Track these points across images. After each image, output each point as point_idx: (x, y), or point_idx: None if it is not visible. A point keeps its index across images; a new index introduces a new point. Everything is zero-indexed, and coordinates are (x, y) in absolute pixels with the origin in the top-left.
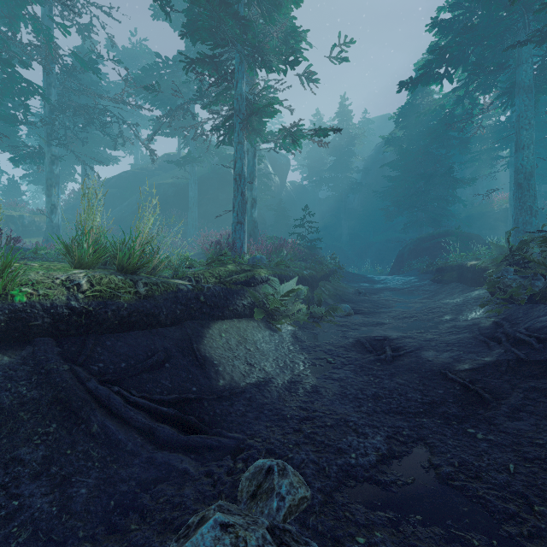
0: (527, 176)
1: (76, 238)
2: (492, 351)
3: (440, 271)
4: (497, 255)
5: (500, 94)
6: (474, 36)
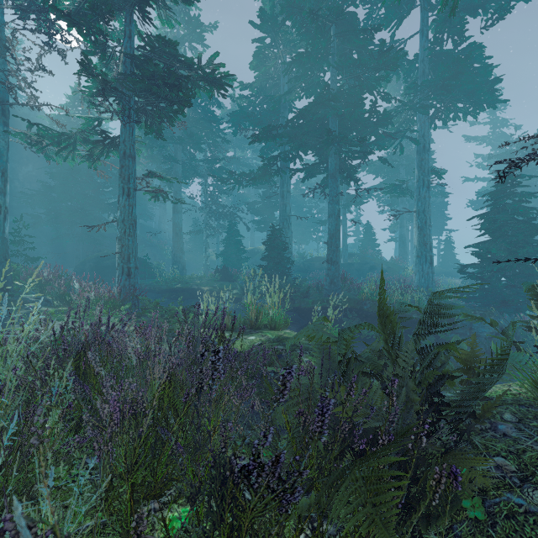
0: (180, 230)
1: (281, 314)
2: (291, 327)
3: (172, 291)
4: (241, 289)
5: (148, 161)
6: (173, 138)
